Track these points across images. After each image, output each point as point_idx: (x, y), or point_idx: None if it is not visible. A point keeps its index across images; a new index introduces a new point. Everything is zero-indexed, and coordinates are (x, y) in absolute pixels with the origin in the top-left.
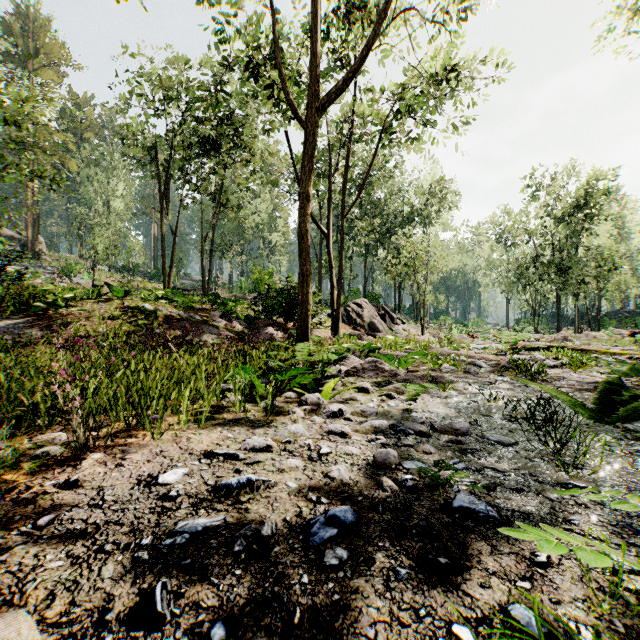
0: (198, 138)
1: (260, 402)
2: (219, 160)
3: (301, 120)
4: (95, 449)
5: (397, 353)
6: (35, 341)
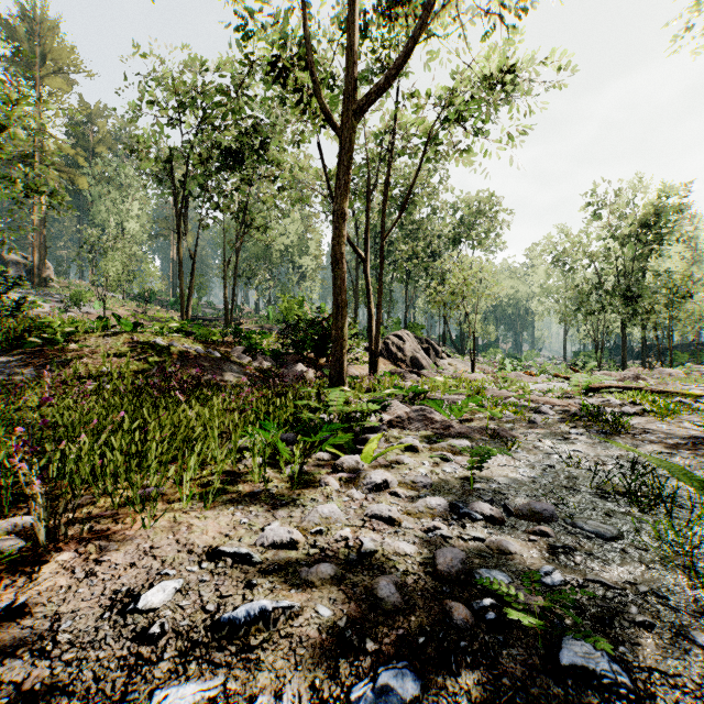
0: (220, 151)
1: (285, 467)
2: (243, 175)
3: (335, 126)
4: (65, 544)
5: (447, 396)
6: (28, 383)
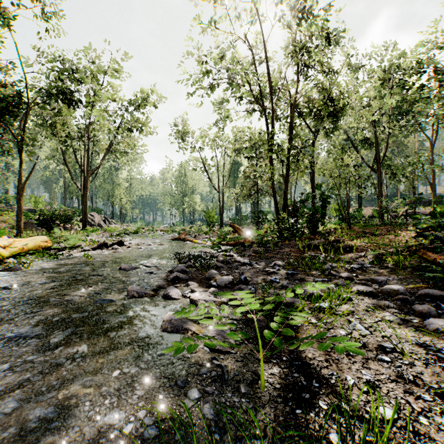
0: None
1: None
2: None
3: (82, 168)
4: None
5: None
6: None
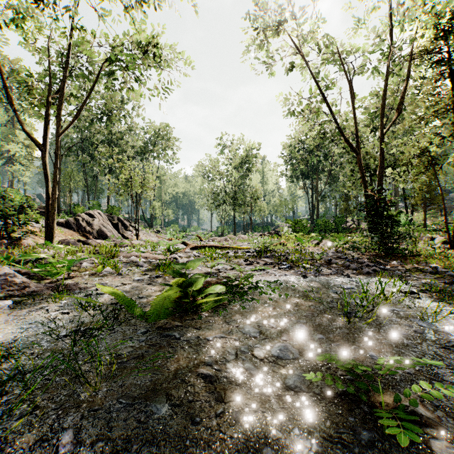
0: None
1: None
2: None
3: None
4: None
5: None
6: None
